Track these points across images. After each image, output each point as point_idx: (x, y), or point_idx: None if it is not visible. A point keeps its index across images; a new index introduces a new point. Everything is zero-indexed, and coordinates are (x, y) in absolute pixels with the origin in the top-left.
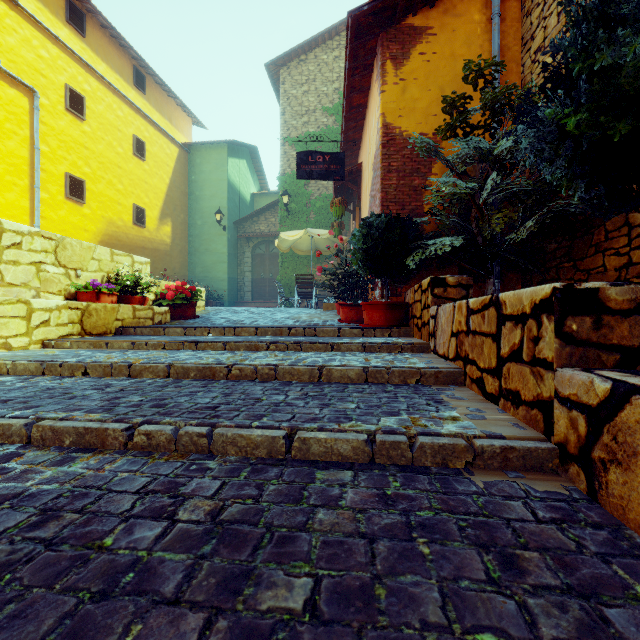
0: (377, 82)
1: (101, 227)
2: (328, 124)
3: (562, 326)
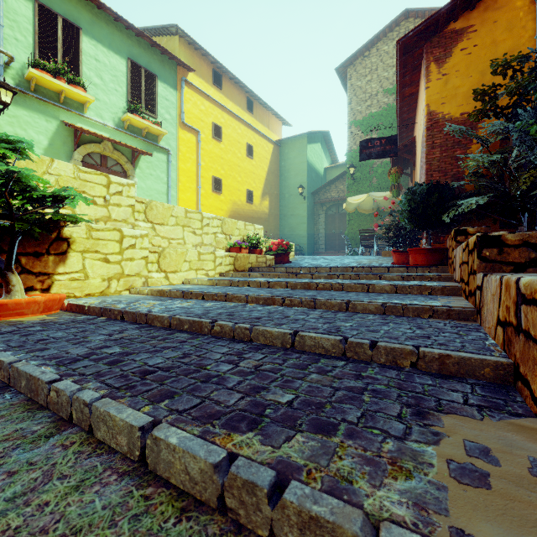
0: (423, 80)
1: (229, 207)
2: (388, 103)
3: (481, 253)
